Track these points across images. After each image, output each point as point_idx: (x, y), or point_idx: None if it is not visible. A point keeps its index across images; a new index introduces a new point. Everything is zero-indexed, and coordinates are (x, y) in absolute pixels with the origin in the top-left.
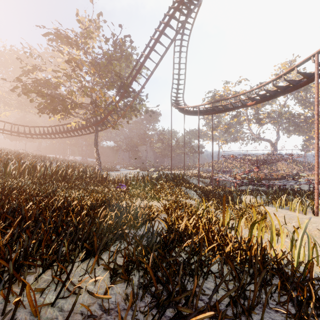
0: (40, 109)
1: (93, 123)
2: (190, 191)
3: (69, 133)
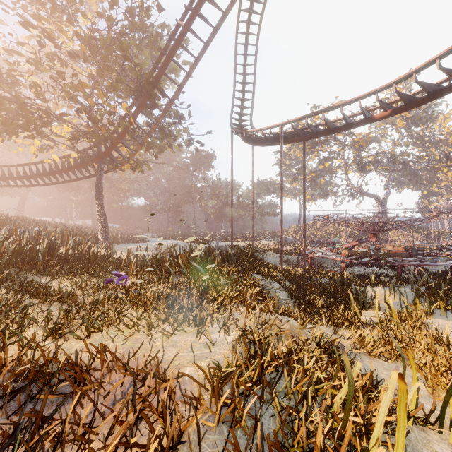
0: None
1: (92, 157)
2: (272, 284)
3: (54, 177)
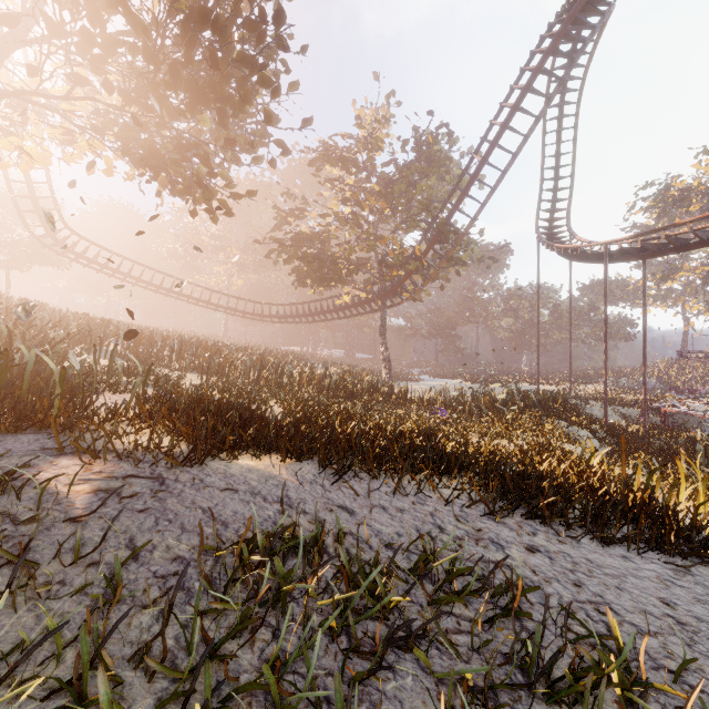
0: (301, 280)
1: (378, 294)
2: (579, 431)
3: (337, 313)
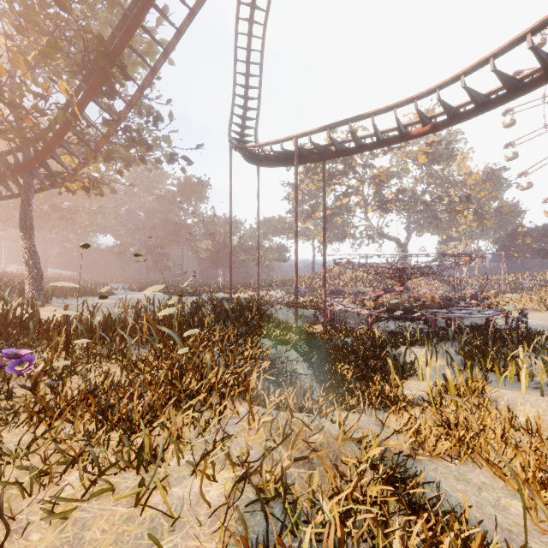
0: None
1: (14, 165)
2: (286, 352)
3: None
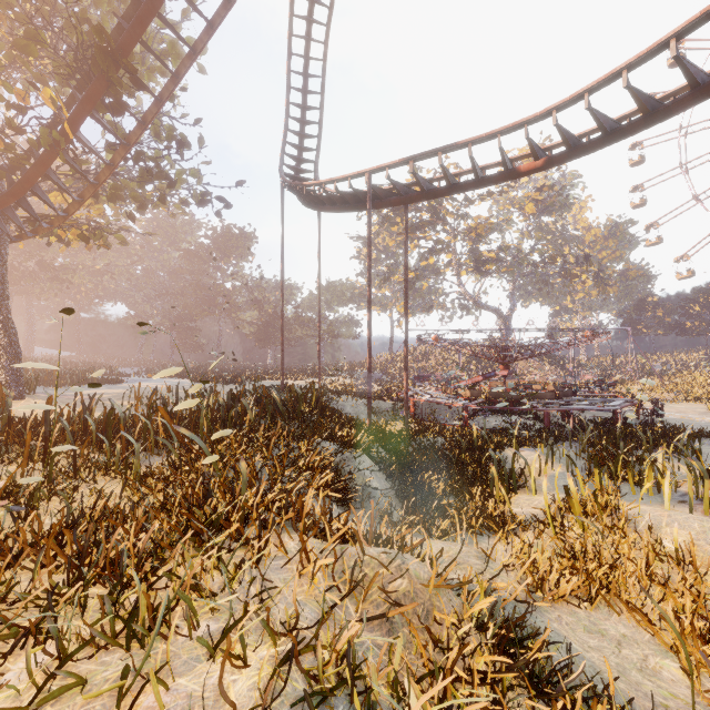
0: None
1: None
2: (356, 459)
3: None
